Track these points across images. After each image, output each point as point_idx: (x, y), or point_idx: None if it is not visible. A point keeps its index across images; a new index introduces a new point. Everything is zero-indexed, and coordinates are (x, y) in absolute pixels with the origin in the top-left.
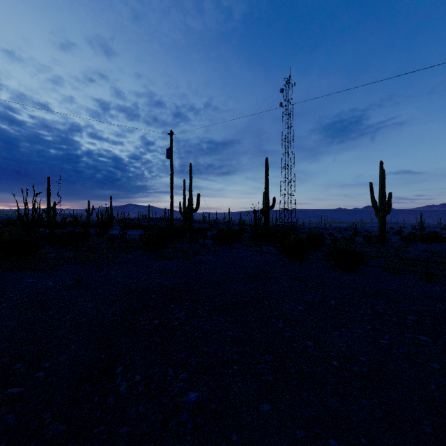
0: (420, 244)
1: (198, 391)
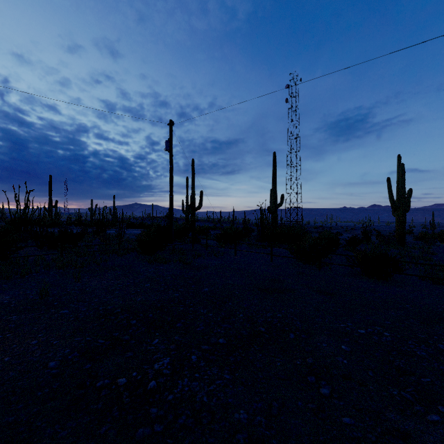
0: (440, 244)
1: None
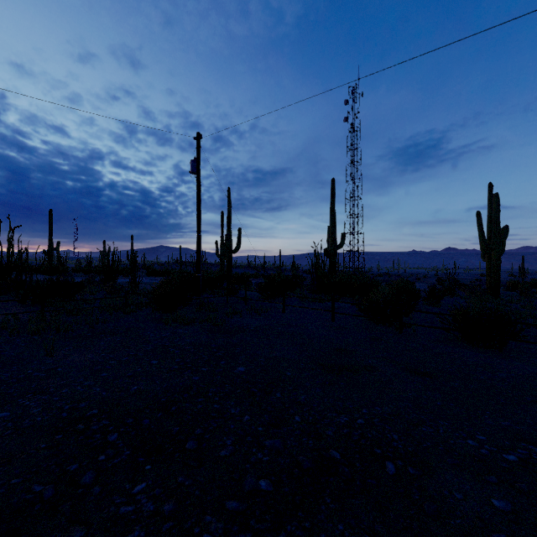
0: None
1: None
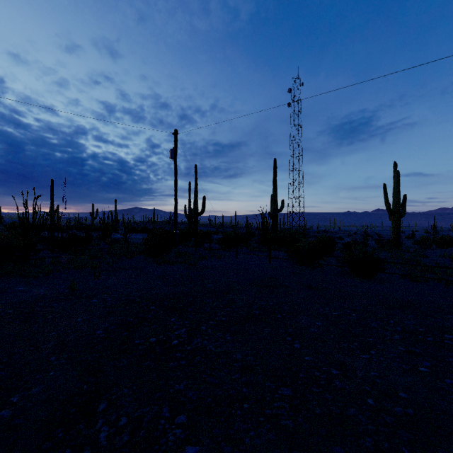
0: (436, 248)
1: (198, 444)
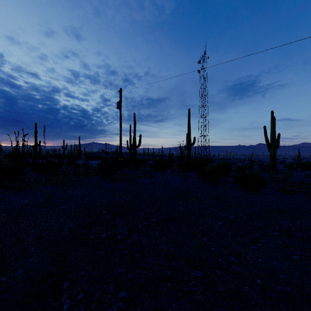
0: (300, 170)
1: None
